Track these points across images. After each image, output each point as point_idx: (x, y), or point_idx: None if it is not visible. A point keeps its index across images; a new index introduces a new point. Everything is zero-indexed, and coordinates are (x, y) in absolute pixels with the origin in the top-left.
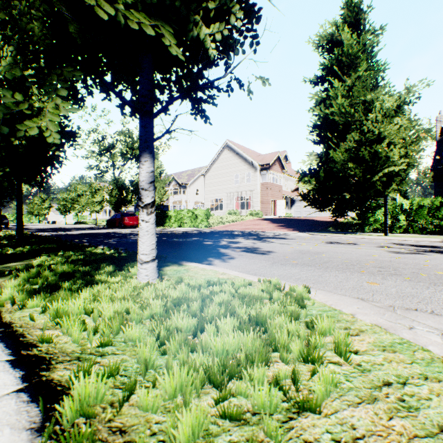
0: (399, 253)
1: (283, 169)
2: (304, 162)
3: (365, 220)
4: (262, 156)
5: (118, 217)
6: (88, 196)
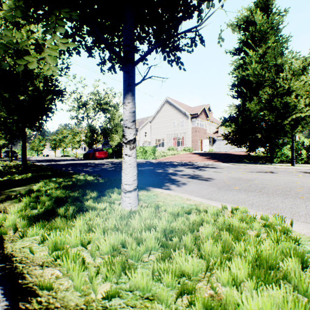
0: None
1: (207, 117)
2: (226, 111)
3: (273, 154)
4: (192, 108)
5: (91, 152)
6: (70, 138)
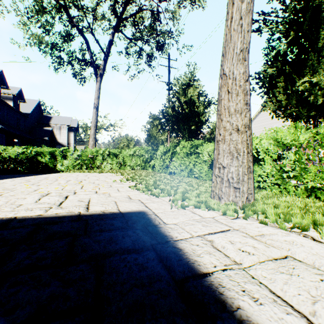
0: None
1: None
2: None
3: None
4: None
5: None
6: None
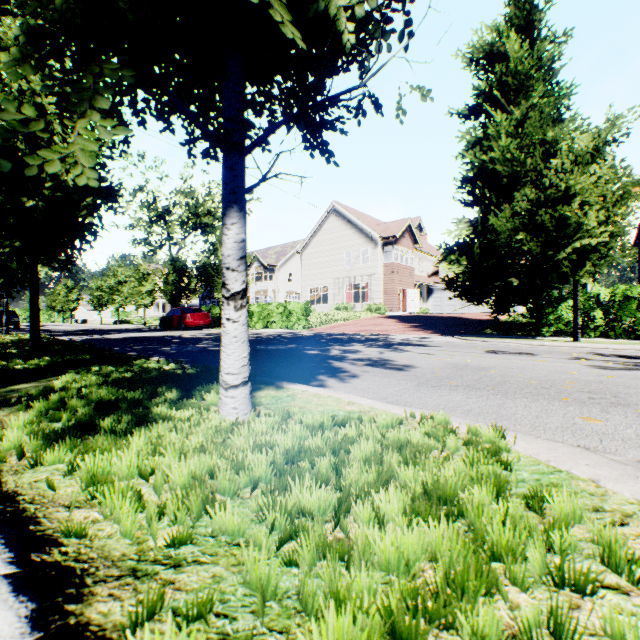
0: (608, 369)
1: (416, 244)
2: (450, 232)
3: (541, 318)
4: (385, 225)
5: (177, 314)
6: (133, 284)
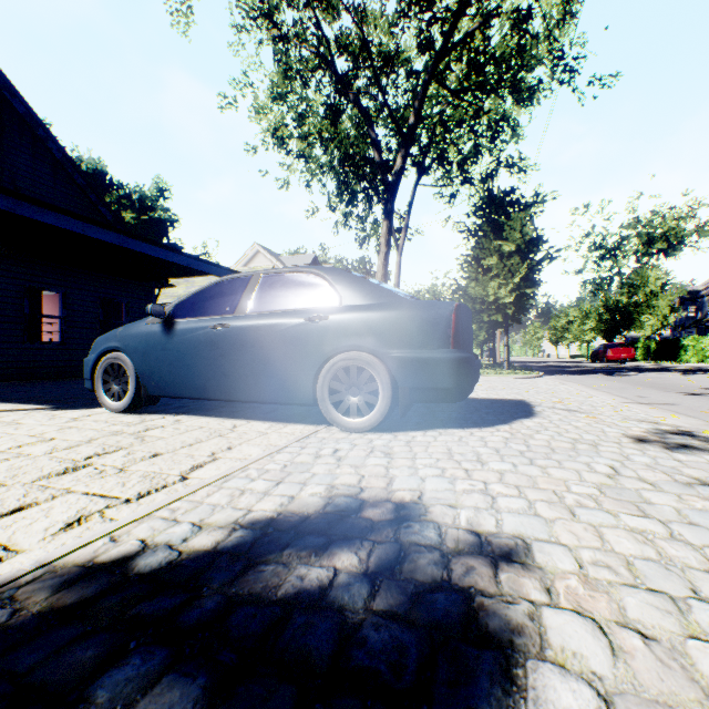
0: None
1: None
2: None
3: None
4: None
5: (600, 349)
6: (576, 323)
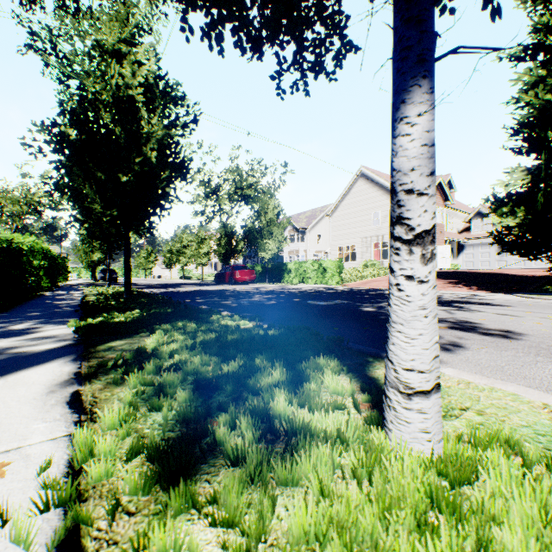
0: None
1: (446, 201)
2: (502, 183)
3: None
4: None
5: (228, 271)
6: (194, 247)
